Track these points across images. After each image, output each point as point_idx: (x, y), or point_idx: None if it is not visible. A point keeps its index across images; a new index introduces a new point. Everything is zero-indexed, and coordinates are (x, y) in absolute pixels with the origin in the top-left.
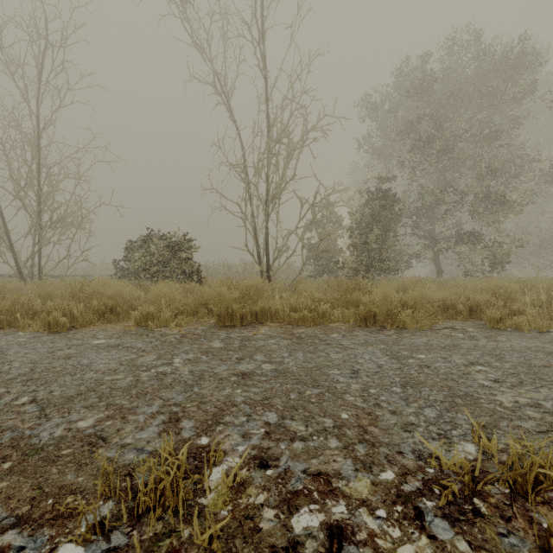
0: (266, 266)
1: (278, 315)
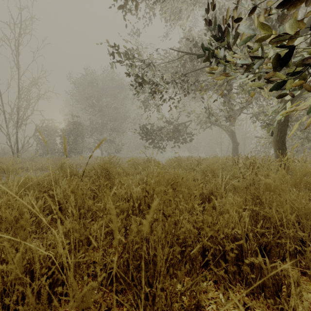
0: (17, 151)
1: (27, 169)
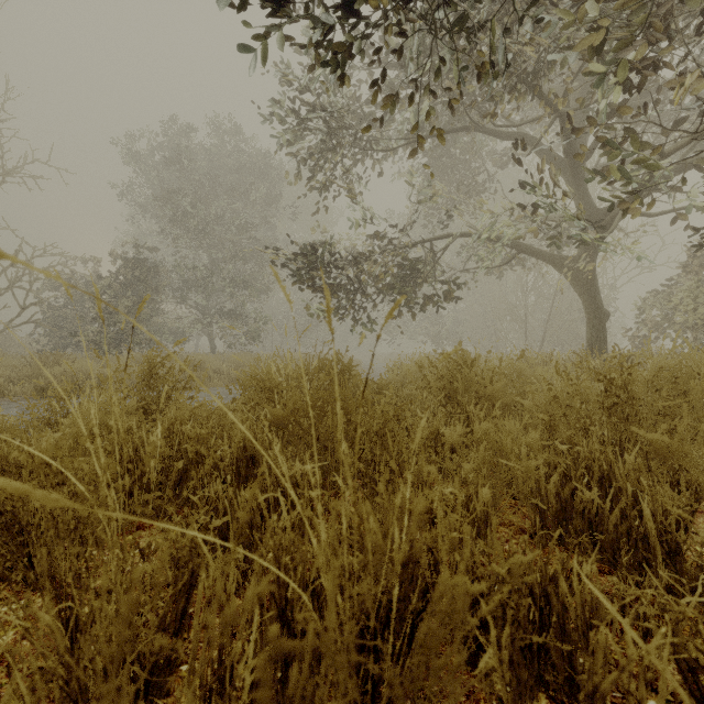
0: None
1: None
